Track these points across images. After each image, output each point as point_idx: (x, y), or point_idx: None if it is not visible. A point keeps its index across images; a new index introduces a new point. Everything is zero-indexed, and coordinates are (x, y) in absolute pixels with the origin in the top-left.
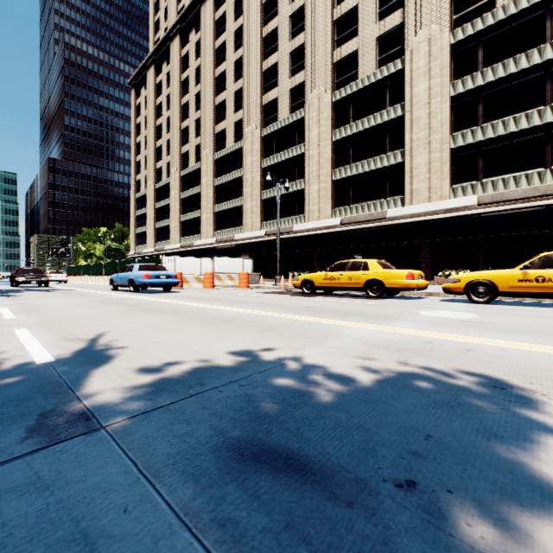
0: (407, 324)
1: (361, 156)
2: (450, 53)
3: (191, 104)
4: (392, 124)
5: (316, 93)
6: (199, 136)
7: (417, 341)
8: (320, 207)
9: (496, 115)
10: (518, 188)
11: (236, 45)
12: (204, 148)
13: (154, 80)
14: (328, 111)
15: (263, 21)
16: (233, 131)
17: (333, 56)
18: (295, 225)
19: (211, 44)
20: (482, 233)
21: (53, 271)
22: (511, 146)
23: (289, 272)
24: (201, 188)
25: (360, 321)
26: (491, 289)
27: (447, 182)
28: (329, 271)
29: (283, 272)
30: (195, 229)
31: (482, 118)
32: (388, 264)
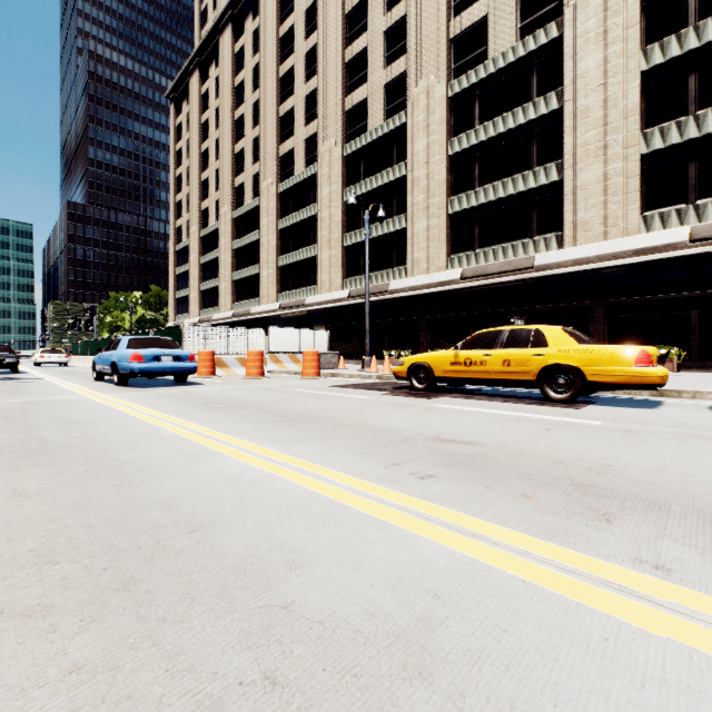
0: None
1: (492, 176)
2: (640, 3)
3: (247, 118)
4: (542, 124)
5: (424, 86)
6: (257, 162)
7: None
8: (429, 254)
9: None
10: None
11: (308, 29)
12: (264, 177)
13: (198, 90)
14: (442, 111)
15: None
16: (304, 152)
17: (448, 29)
18: (393, 281)
19: (273, 31)
20: (698, 287)
21: (47, 349)
22: None
23: (384, 351)
24: (260, 234)
25: None
26: None
27: (635, 208)
28: (462, 349)
29: (375, 351)
30: (253, 291)
31: (696, 103)
32: (583, 335)
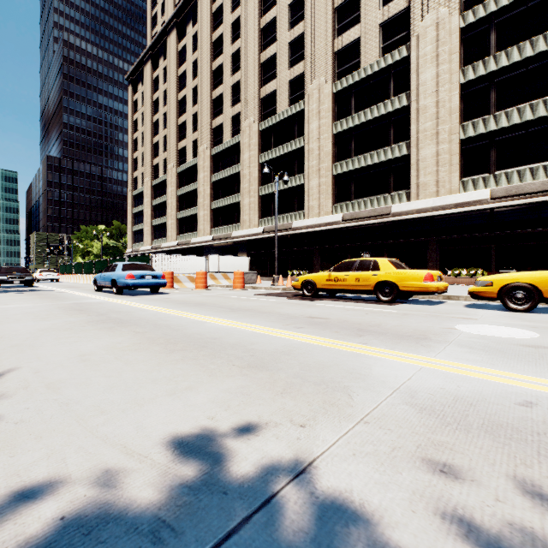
0: (456, 352)
1: (364, 149)
2: (460, 37)
3: (188, 98)
4: (397, 115)
5: (316, 84)
6: (196, 132)
7: (504, 400)
8: (320, 203)
9: (510, 102)
10: (535, 181)
11: (233, 37)
12: (201, 143)
13: (151, 76)
14: (329, 103)
15: (261, 11)
16: (231, 126)
17: (333, 45)
18: (295, 221)
19: (208, 37)
20: (495, 229)
21: (44, 270)
22: (526, 135)
23: (288, 271)
24: (198, 185)
25: (387, 346)
26: (533, 294)
27: (456, 175)
28: (333, 271)
29: (282, 271)
30: (192, 226)
31: (495, 106)
32: (401, 264)
